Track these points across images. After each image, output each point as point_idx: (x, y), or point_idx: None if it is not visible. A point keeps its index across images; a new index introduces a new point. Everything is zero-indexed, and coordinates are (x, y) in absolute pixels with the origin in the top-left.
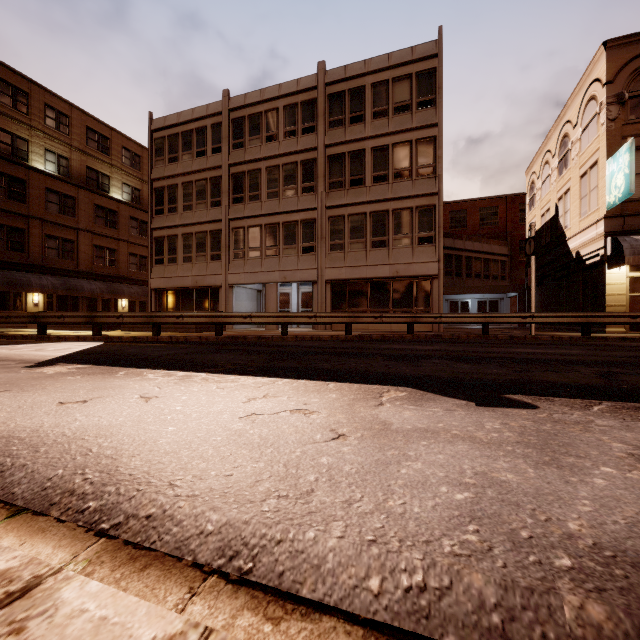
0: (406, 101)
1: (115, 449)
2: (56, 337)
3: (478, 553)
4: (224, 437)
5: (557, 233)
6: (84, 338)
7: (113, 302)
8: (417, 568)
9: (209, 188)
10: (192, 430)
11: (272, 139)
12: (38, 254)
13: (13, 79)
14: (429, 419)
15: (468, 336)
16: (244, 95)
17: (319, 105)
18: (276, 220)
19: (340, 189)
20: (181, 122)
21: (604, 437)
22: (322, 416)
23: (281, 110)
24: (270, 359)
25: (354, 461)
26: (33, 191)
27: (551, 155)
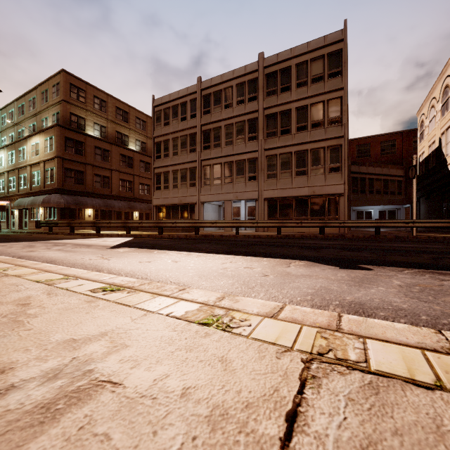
0: (320, 74)
1: (175, 275)
2: (106, 235)
3: (308, 300)
4: (216, 274)
5: (440, 159)
6: (121, 235)
7: (130, 214)
8: (287, 302)
9: (188, 140)
10: (202, 272)
11: (228, 106)
12: (90, 186)
13: (77, 83)
14: (311, 272)
15: (364, 236)
16: (210, 79)
17: (259, 82)
18: (231, 159)
19: (274, 137)
20: (171, 100)
21: (394, 280)
22: (259, 269)
23: (234, 87)
24: (230, 247)
25: (271, 282)
26: (88, 148)
27: (436, 101)
